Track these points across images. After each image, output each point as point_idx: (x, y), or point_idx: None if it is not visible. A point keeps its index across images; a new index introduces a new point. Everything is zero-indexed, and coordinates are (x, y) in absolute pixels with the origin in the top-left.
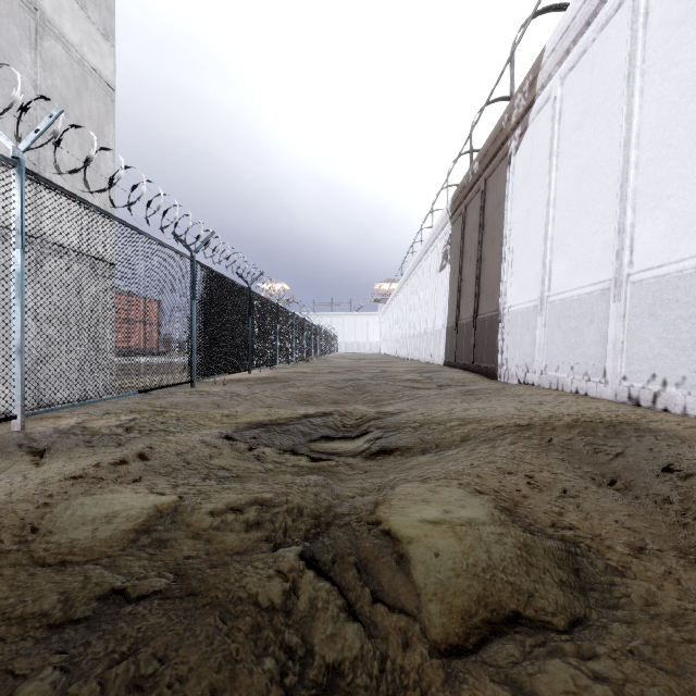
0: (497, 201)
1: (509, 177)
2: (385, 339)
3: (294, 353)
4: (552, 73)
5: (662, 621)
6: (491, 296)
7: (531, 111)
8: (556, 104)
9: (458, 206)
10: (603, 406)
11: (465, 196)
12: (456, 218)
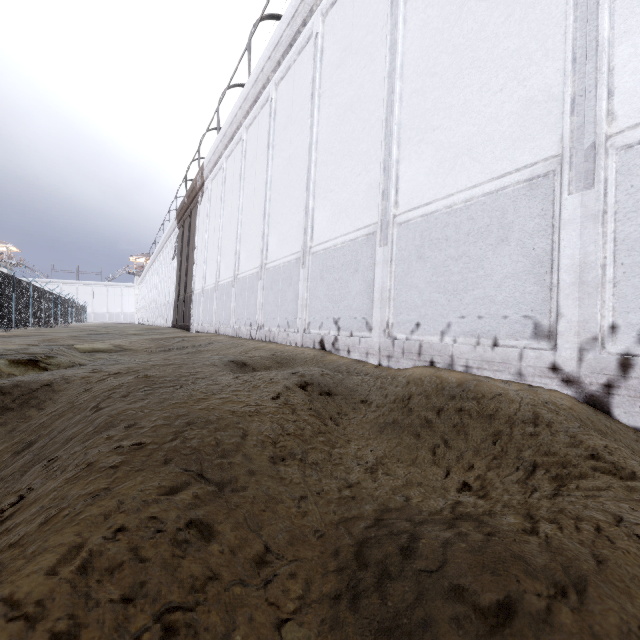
0: (195, 227)
1: (198, 216)
2: (140, 310)
3: (31, 319)
4: (209, 175)
5: (132, 353)
6: (191, 283)
7: (204, 187)
8: (209, 192)
9: (181, 218)
10: (202, 334)
11: (184, 214)
12: (180, 225)
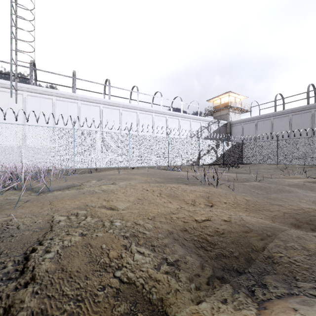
0: None
1: None
2: None
3: None
4: None
5: None
6: None
7: None
8: None
9: None
10: None
11: None
12: None
